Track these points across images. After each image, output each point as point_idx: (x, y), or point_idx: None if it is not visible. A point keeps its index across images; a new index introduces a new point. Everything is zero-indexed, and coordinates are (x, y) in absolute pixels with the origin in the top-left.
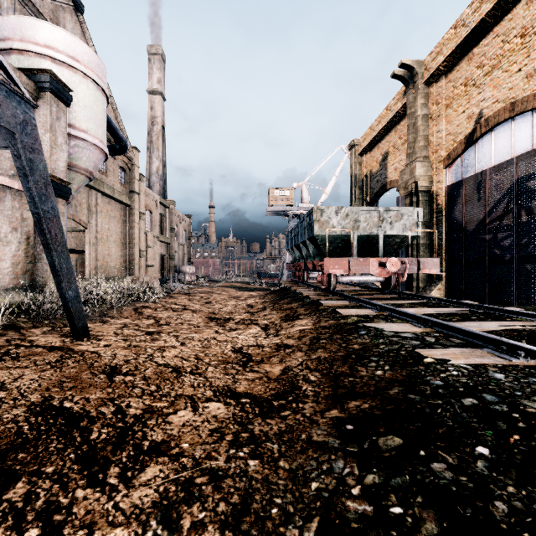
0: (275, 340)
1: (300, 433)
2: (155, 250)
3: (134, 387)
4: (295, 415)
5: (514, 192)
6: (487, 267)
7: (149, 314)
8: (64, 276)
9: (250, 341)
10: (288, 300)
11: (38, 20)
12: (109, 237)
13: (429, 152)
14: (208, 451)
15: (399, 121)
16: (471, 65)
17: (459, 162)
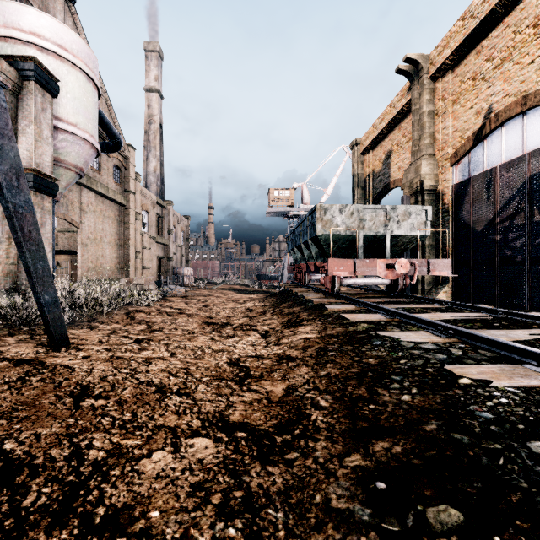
0: (276, 350)
1: (313, 492)
2: (152, 252)
3: (103, 415)
4: (304, 460)
5: (526, 190)
6: (497, 269)
7: (142, 319)
8: (40, 279)
9: (249, 350)
10: (289, 303)
11: (22, 5)
12: (103, 238)
13: (435, 149)
14: (185, 526)
15: (403, 118)
16: (479, 58)
17: (466, 159)
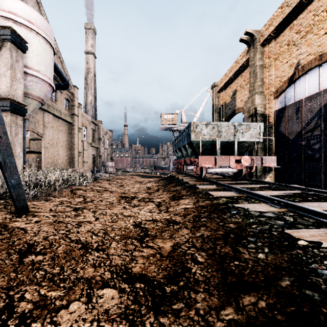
0: (165, 216)
1: None
2: (89, 152)
3: (38, 269)
4: (188, 311)
5: (322, 113)
6: (303, 162)
7: (80, 194)
8: (8, 169)
9: (147, 216)
10: (174, 184)
11: None
12: (58, 143)
13: (263, 88)
14: None
15: (244, 70)
16: (291, 32)
17: (283, 94)
